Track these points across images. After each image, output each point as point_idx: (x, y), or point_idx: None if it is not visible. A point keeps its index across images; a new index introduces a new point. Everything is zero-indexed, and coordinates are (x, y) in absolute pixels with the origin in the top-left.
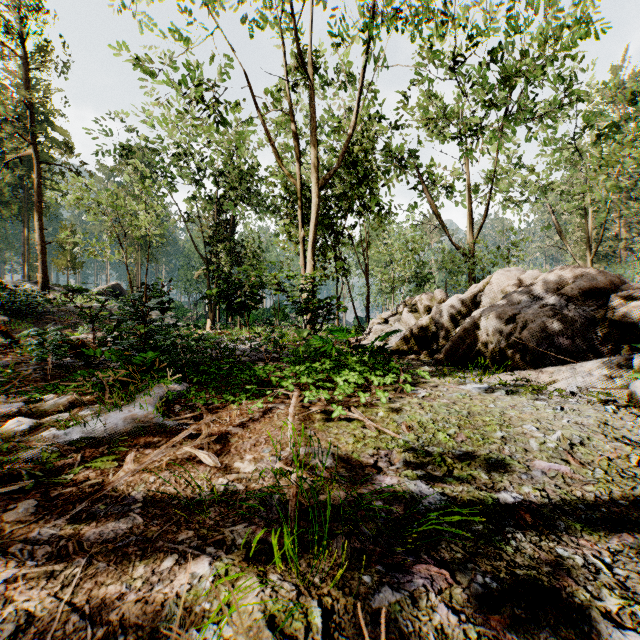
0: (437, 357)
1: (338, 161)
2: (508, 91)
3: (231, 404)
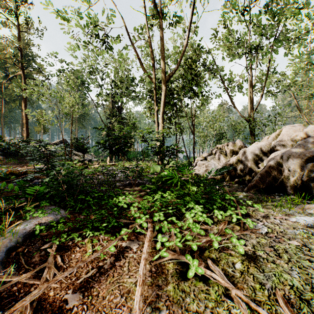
0: (249, 185)
1: (177, 65)
2: (278, 22)
3: (87, 242)
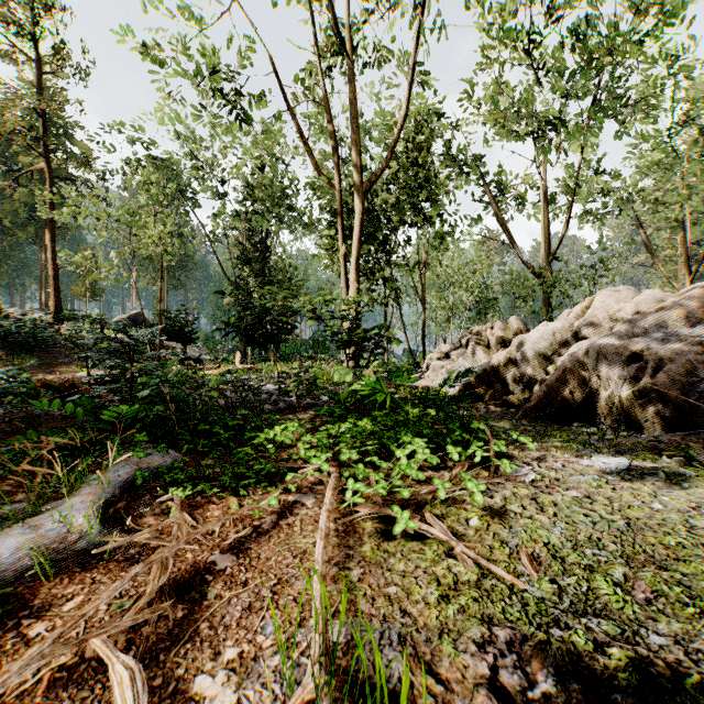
0: (526, 407)
1: (388, 160)
2: (599, 71)
3: (229, 496)
